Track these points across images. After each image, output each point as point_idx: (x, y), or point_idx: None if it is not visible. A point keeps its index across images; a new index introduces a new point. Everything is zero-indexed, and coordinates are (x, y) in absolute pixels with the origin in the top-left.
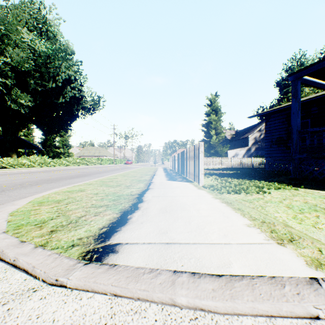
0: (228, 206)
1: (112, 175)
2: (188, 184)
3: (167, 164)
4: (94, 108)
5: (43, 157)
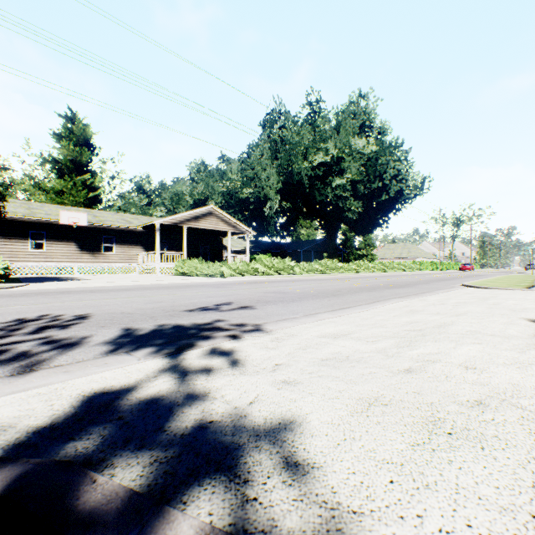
0: None
1: (483, 279)
2: None
3: None
4: (415, 195)
5: (366, 262)
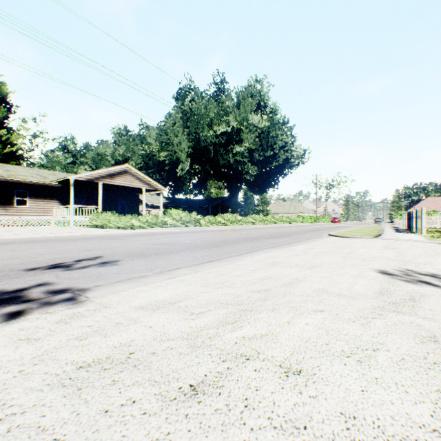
0: (422, 237)
1: (345, 230)
2: (411, 234)
3: (398, 223)
4: (298, 163)
5: (261, 216)
